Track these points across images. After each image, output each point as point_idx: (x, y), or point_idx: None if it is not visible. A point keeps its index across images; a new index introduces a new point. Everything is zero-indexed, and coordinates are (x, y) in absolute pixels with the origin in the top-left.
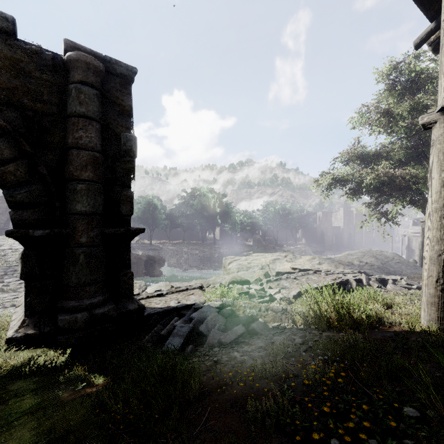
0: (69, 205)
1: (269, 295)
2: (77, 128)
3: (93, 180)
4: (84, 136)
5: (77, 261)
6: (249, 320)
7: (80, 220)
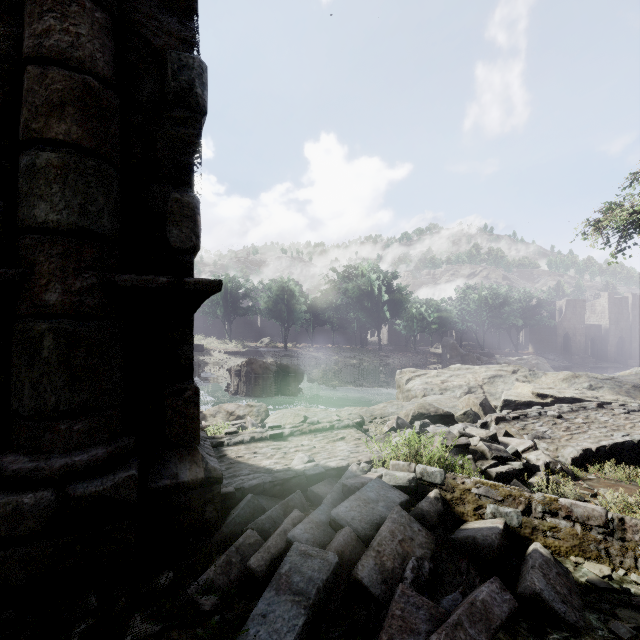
0: (22, 208)
1: (513, 454)
2: (41, 10)
3: (81, 144)
4: (58, 29)
5: (36, 352)
6: (505, 548)
7: (46, 245)
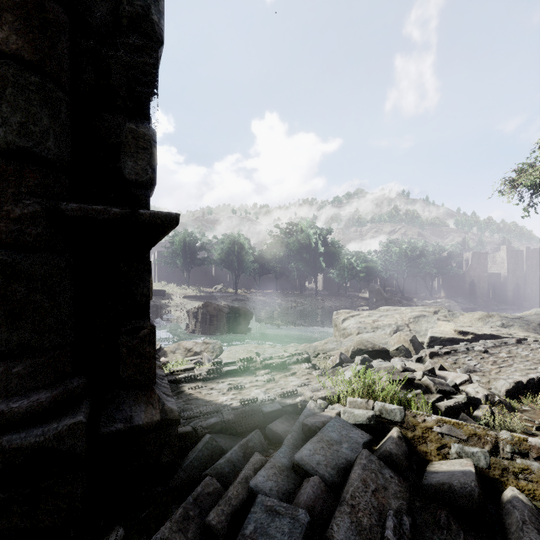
0: None
1: (453, 387)
2: None
3: (21, 56)
4: None
5: None
6: (482, 495)
7: None
